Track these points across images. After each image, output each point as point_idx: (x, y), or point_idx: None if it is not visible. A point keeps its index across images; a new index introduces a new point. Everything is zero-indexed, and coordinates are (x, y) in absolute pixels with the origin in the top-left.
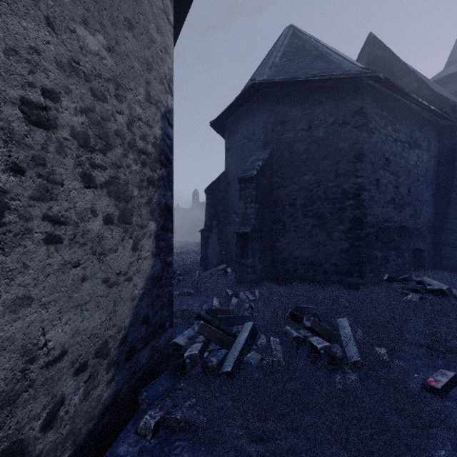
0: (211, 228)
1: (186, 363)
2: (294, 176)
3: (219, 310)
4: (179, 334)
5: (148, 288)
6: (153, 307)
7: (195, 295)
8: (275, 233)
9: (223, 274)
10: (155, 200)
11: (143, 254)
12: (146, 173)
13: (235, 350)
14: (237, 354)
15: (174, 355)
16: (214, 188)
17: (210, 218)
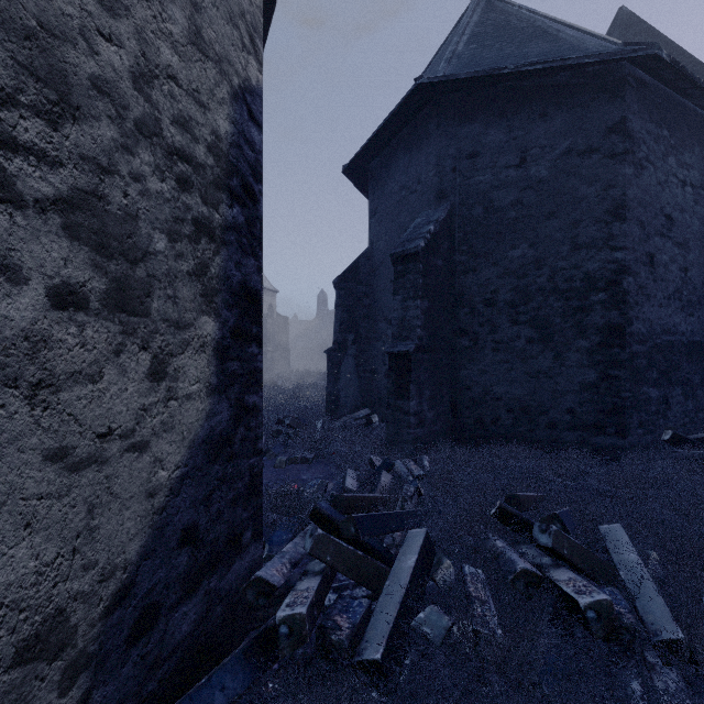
0: (343, 347)
1: (279, 636)
2: (493, 250)
3: (357, 499)
4: (279, 546)
5: (198, 464)
6: (209, 504)
7: (315, 463)
8: (457, 353)
9: (365, 425)
10: (215, 270)
11: (181, 388)
12: (192, 207)
13: (390, 598)
14: (395, 611)
15: (258, 608)
16: (349, 278)
17: (342, 330)
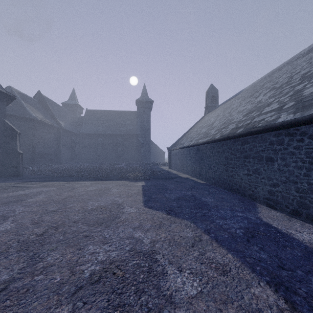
0: None
1: None
2: None
3: None
4: None
5: None
6: None
7: None
8: None
9: None
10: None
11: None
12: None
13: None
14: None
15: None
16: None
17: None
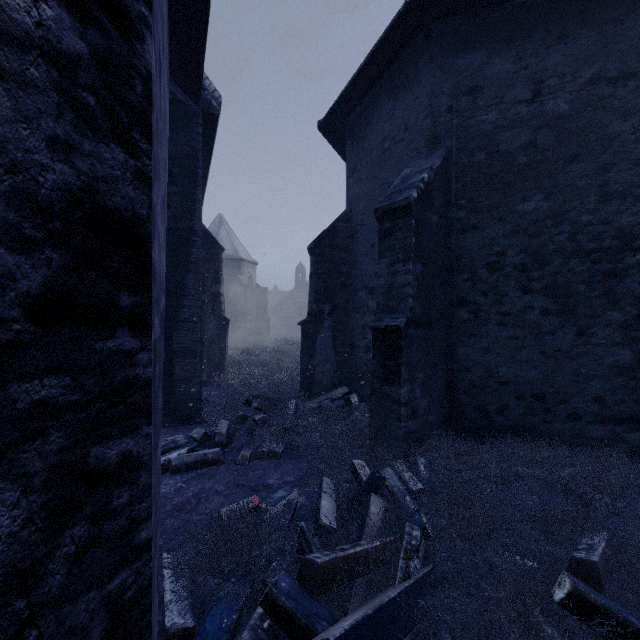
0: (319, 319)
1: None
2: (499, 203)
3: (337, 563)
4: None
5: None
6: None
7: (285, 458)
8: (454, 327)
9: (343, 406)
10: None
11: None
12: None
13: None
14: None
15: None
16: (326, 243)
17: (318, 300)
